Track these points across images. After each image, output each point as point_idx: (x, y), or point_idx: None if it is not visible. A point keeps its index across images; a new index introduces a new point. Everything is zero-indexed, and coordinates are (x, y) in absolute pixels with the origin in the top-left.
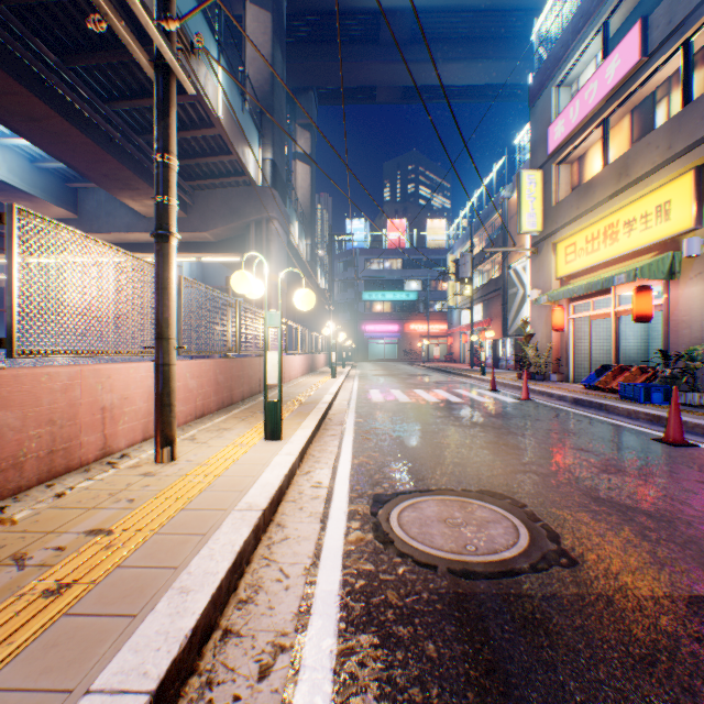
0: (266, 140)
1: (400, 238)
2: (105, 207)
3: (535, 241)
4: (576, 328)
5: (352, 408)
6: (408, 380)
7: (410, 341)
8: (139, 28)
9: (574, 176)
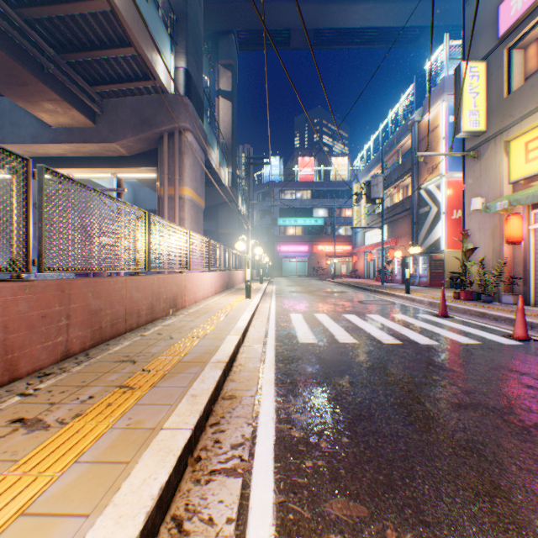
0: (179, 48)
1: (310, 173)
2: (9, 116)
3: (474, 144)
4: (536, 240)
5: (269, 367)
6: (328, 298)
7: (318, 260)
8: None
9: (534, 59)
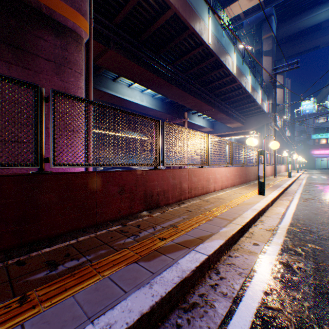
0: (269, 97)
1: None
2: (219, 126)
3: None
4: None
5: (304, 178)
6: None
7: None
8: (246, 96)
9: None
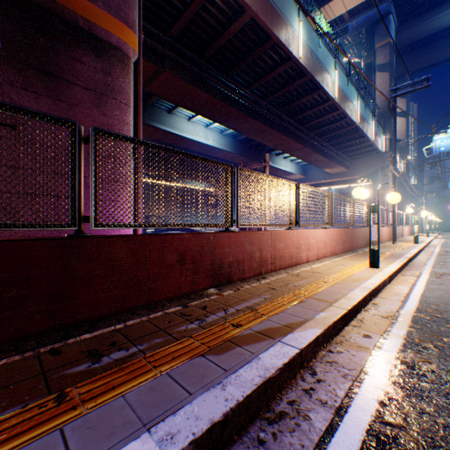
0: (385, 130)
1: None
2: (314, 172)
3: None
4: None
5: (438, 244)
6: None
7: None
8: (352, 129)
9: None
